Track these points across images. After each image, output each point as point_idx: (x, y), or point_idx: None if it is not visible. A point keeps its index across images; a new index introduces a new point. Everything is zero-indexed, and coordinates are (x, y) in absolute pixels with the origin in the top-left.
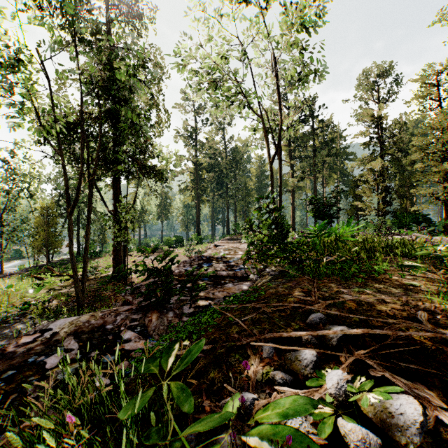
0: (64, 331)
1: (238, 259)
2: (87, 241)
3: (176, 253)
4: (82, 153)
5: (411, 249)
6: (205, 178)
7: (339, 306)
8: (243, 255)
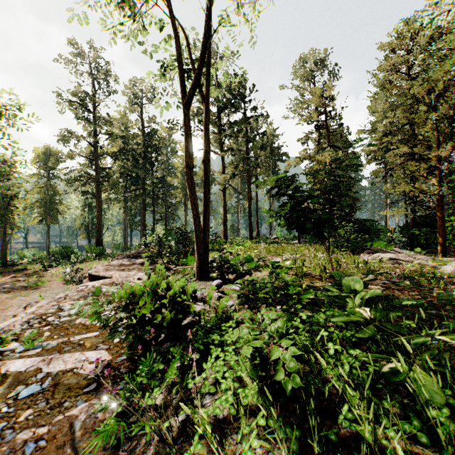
0: None
1: (37, 392)
2: None
3: (49, 276)
4: None
5: None
6: (110, 167)
7: None
8: None
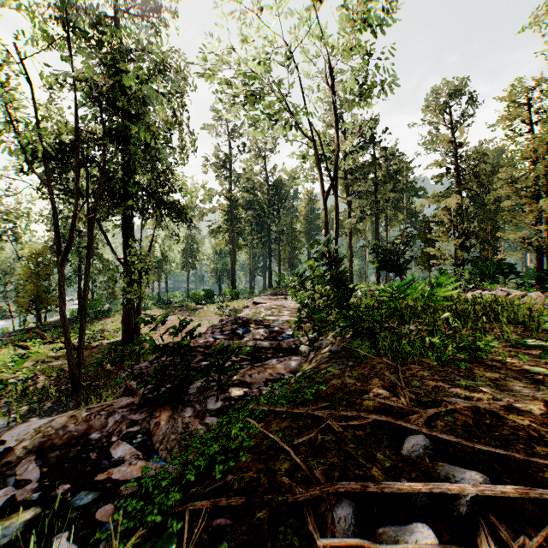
0: (22, 446)
1: (283, 322)
2: (85, 299)
3: (205, 311)
4: (77, 183)
5: (513, 312)
6: (242, 217)
7: (446, 418)
8: (291, 322)
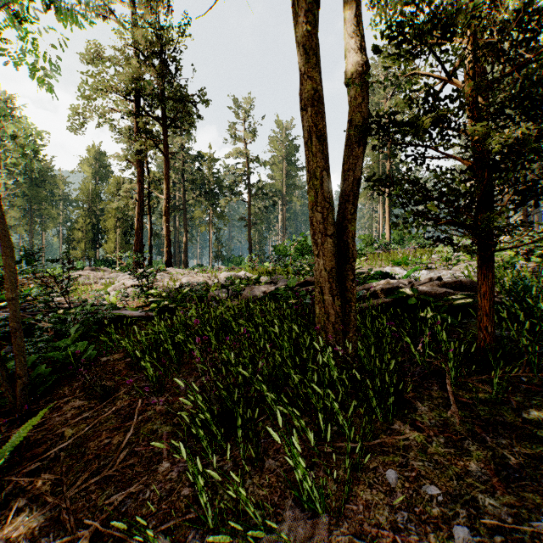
0: None
1: None
2: None
3: None
4: None
5: None
6: None
7: None
8: None
